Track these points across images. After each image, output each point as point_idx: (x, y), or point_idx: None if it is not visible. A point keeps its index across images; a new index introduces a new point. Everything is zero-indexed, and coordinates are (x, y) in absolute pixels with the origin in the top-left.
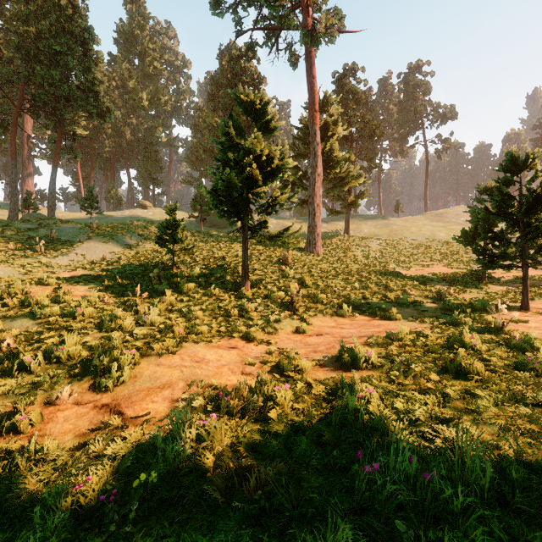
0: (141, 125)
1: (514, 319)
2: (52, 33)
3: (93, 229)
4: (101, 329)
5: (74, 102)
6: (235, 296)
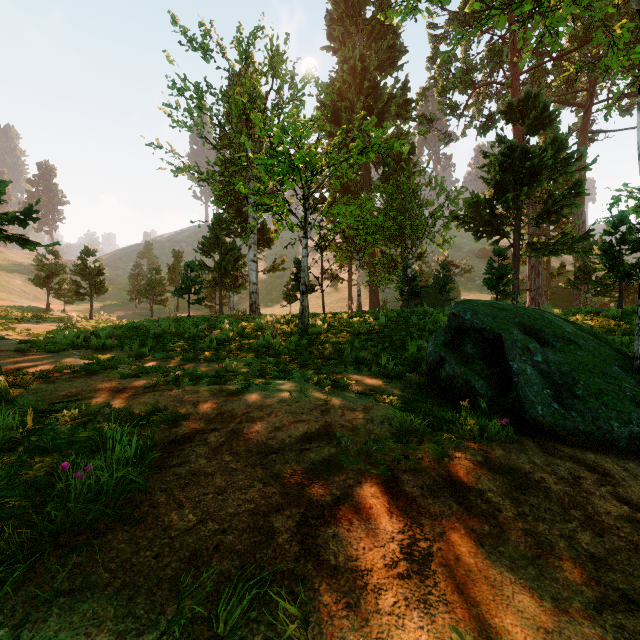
0: None
1: None
2: None
3: None
4: None
5: None
6: None
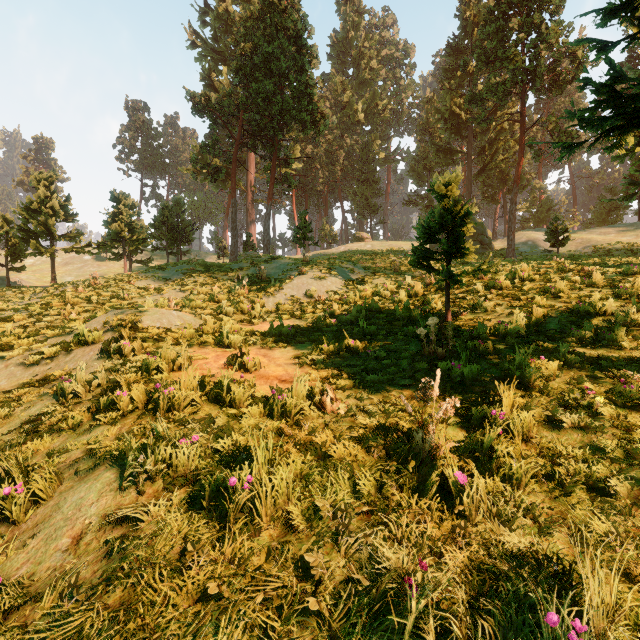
0: (355, 144)
1: None
2: (265, 39)
3: (306, 262)
4: None
5: (287, 114)
6: None
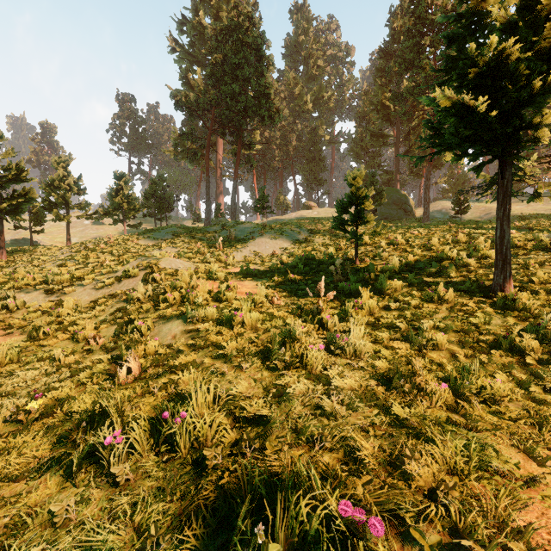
0: (305, 129)
1: None
2: (233, 51)
3: (264, 226)
4: (266, 357)
5: (250, 110)
6: (489, 305)
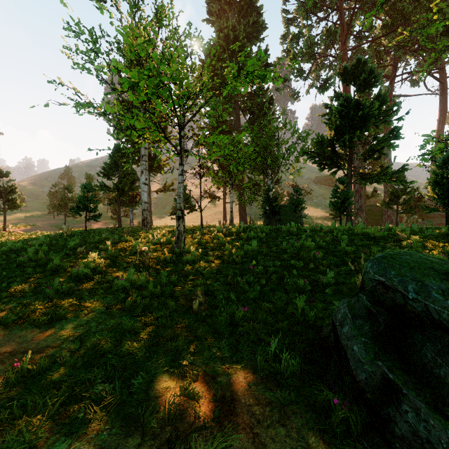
0: None
1: (7, 232)
2: None
3: None
4: None
5: None
6: None
